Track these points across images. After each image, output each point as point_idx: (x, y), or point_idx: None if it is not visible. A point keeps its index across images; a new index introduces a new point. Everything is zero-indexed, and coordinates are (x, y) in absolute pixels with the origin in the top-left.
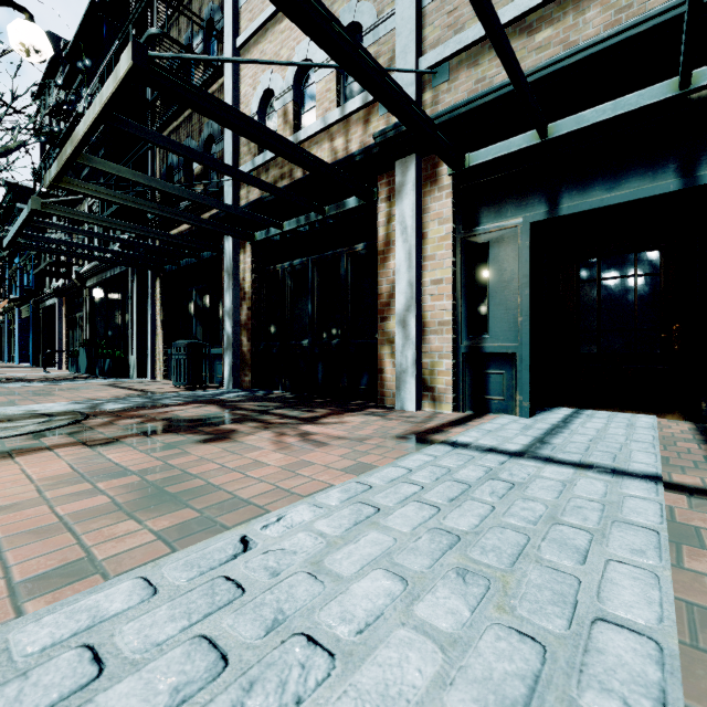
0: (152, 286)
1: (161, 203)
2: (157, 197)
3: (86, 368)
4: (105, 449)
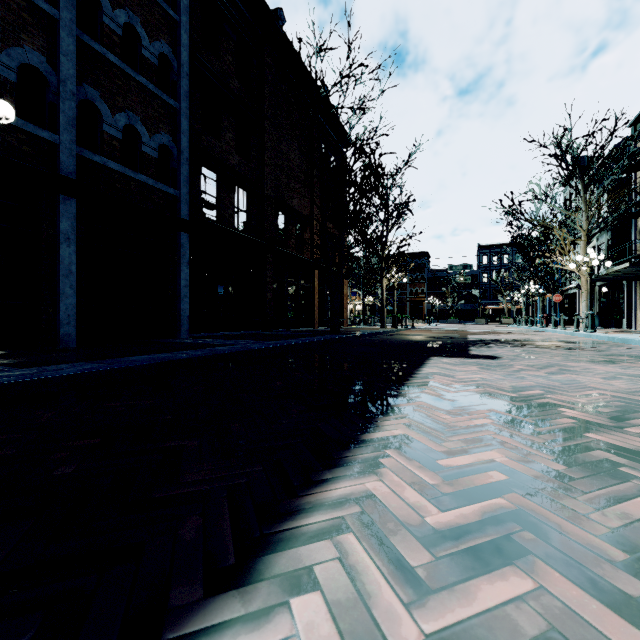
0: (635, 287)
1: (638, 258)
2: (636, 257)
3: (599, 324)
4: (623, 333)
